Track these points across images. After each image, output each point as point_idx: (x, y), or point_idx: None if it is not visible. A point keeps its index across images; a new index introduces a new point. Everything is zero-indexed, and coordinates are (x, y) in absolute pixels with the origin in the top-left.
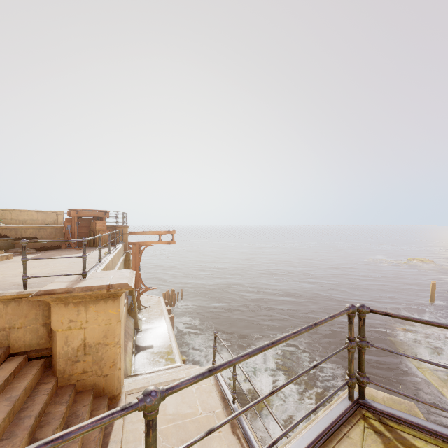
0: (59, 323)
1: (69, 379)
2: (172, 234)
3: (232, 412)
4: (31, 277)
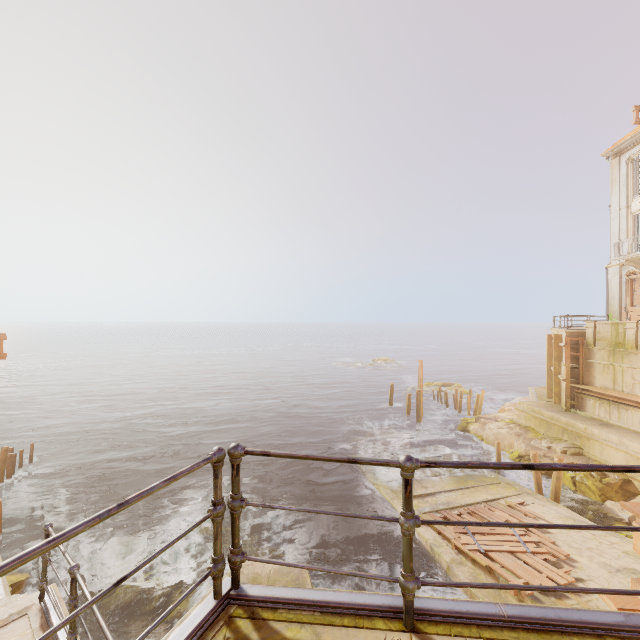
0: None
1: None
2: None
3: None
4: None
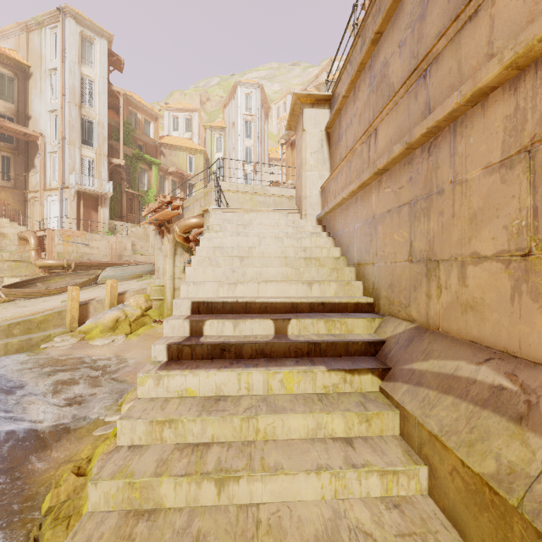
0: None
1: None
2: None
3: None
4: None
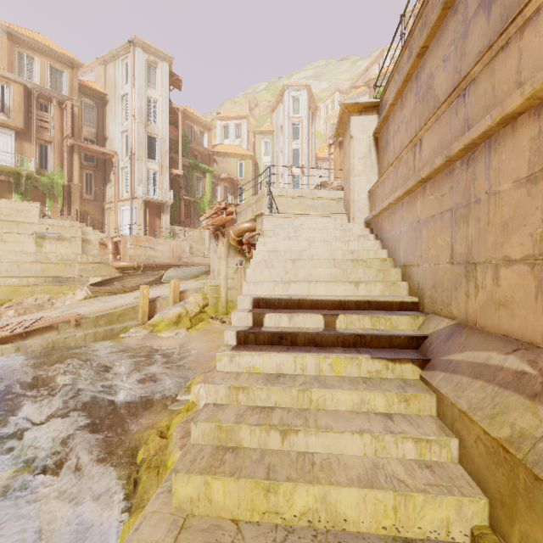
0: None
1: None
2: None
3: None
4: None
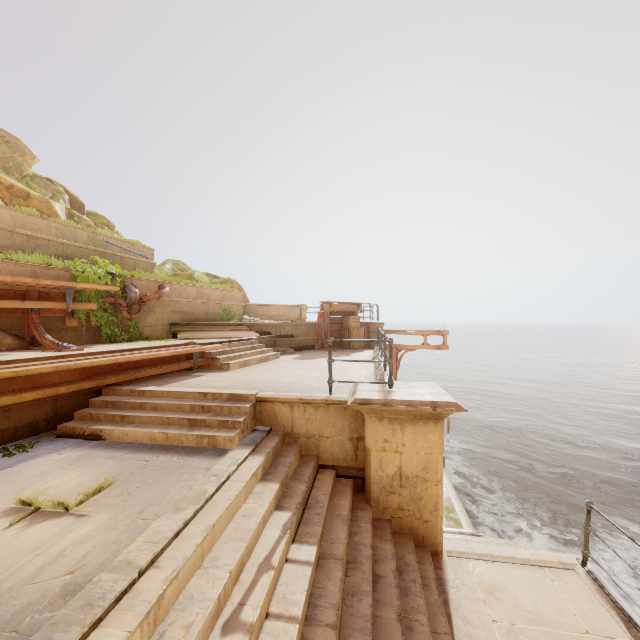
0: (373, 441)
1: (383, 512)
2: (443, 334)
3: None
4: (335, 381)
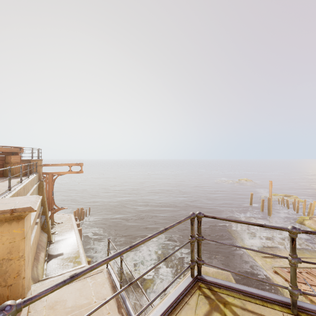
0: None
1: None
2: (80, 165)
3: (119, 297)
4: None
